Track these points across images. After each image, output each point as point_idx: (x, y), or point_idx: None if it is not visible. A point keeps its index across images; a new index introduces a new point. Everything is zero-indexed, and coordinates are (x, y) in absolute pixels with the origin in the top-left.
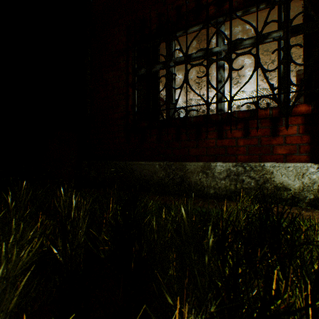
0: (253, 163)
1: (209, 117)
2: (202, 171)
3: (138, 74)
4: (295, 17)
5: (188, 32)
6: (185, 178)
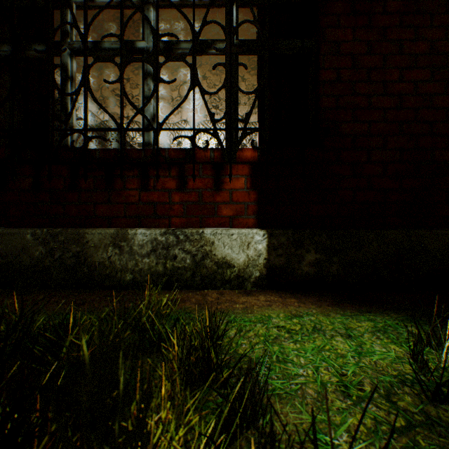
0: (190, 230)
1: (125, 153)
2: (114, 243)
3: None
4: (240, 25)
5: (98, 3)
6: (84, 257)
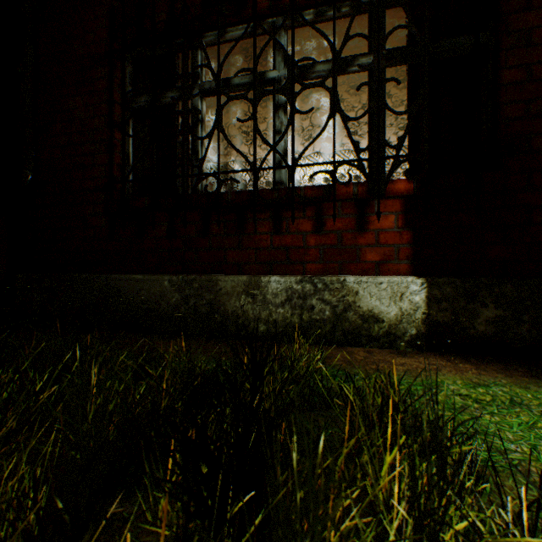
0: (329, 277)
1: (257, 195)
2: (246, 291)
3: (135, 105)
4: (390, 33)
5: (227, 38)
6: (216, 305)
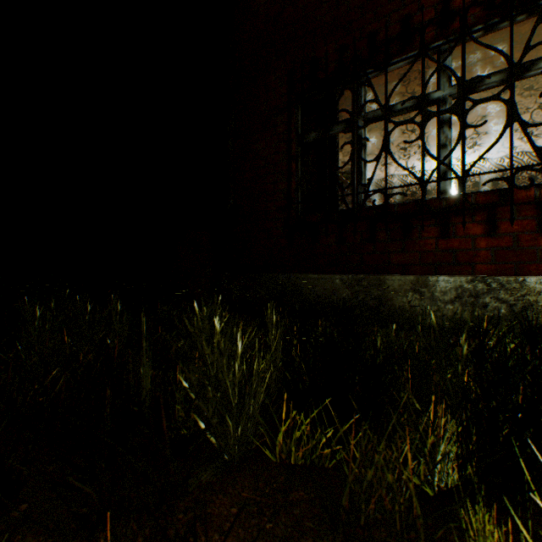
0: (505, 277)
1: (424, 205)
2: (413, 289)
3: (305, 140)
4: None
5: (388, 71)
6: (383, 300)
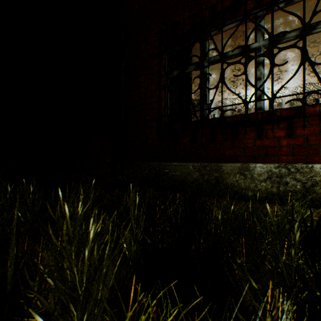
0: (299, 165)
1: (247, 117)
2: (239, 172)
3: (170, 76)
4: None
5: (223, 30)
6: (220, 180)
